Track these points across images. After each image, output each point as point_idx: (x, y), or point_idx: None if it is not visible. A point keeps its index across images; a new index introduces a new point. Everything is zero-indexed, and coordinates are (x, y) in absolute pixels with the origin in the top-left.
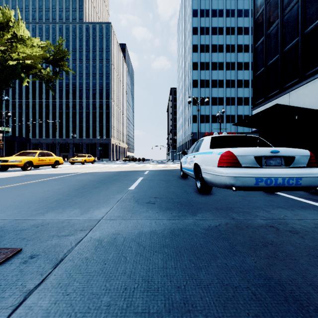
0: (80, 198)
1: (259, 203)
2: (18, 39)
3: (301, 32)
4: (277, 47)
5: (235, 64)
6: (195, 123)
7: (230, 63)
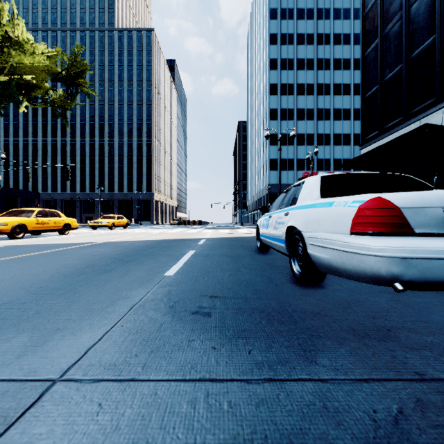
0: (56, 300)
1: (441, 315)
2: (12, 42)
3: (440, 26)
4: (400, 52)
5: (330, 87)
6: (273, 171)
7: (323, 85)
